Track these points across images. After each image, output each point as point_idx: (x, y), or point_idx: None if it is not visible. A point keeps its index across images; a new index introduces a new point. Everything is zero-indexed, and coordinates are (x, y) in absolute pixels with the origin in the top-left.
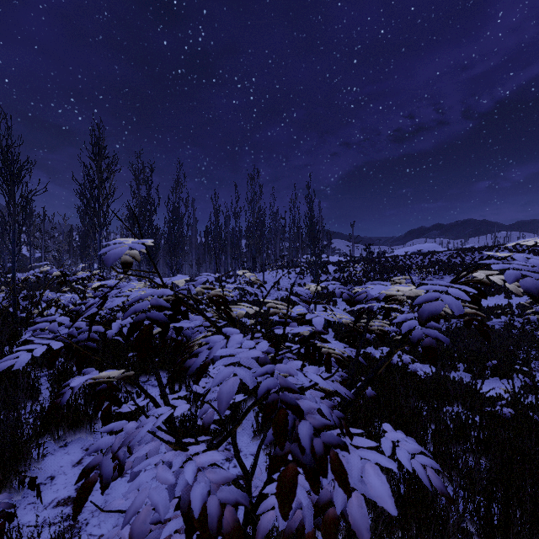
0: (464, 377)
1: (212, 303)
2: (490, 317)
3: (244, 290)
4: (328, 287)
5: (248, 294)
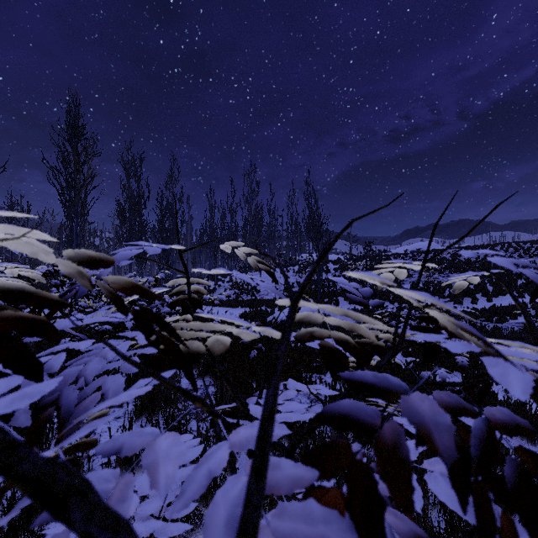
0: (496, 389)
1: (126, 313)
2: (506, 318)
3: (240, 289)
4: (328, 286)
5: (245, 293)
